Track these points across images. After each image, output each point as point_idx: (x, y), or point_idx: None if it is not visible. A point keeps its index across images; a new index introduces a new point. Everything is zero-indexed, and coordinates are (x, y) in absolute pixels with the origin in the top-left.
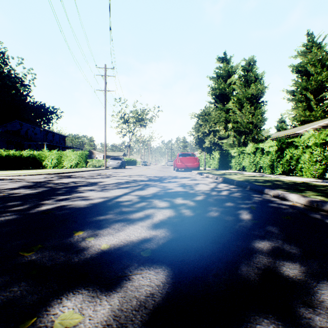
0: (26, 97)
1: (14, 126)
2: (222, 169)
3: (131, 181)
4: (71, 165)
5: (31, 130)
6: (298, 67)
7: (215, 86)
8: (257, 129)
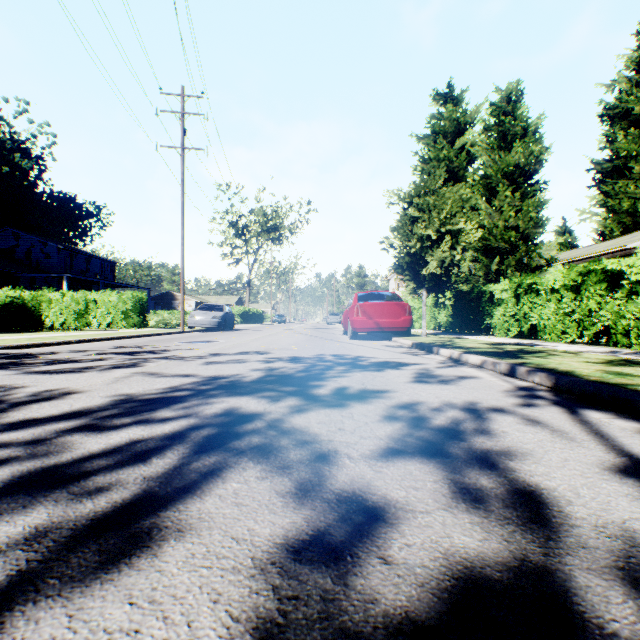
0: (35, 182)
1: (2, 239)
2: (464, 334)
3: (190, 387)
4: (107, 322)
5: (38, 248)
6: (617, 105)
7: (429, 155)
8: (527, 244)
